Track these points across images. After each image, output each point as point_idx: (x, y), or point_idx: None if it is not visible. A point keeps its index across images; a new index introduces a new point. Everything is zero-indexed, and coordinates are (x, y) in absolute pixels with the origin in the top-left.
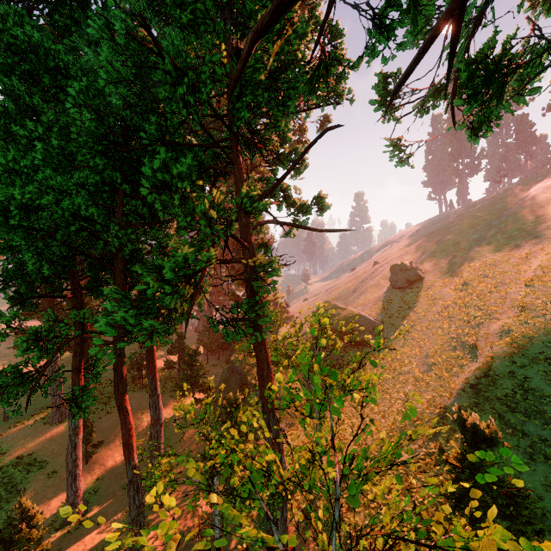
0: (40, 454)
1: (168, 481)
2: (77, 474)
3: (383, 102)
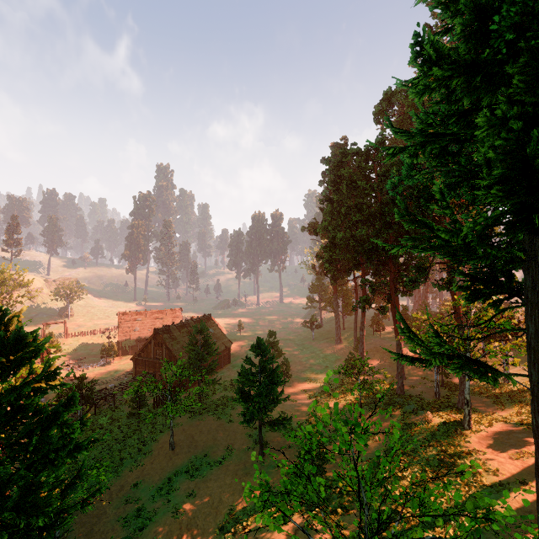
0: (337, 353)
1: None
2: (363, 355)
3: None
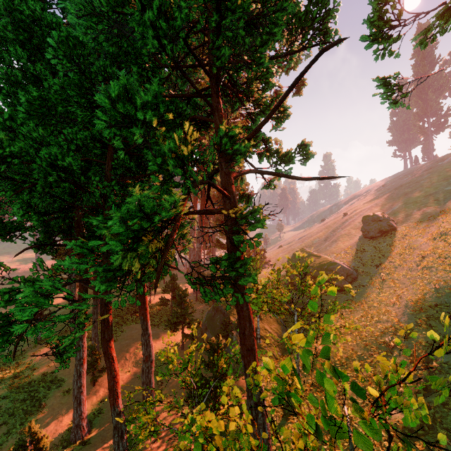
0: (60, 373)
1: (149, 431)
2: (81, 399)
3: (379, 33)
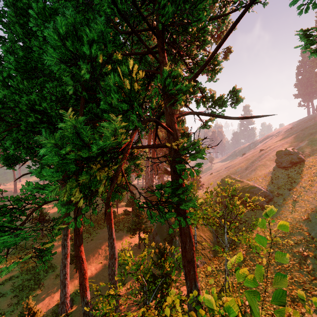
0: (54, 261)
1: None
2: (66, 284)
3: None
